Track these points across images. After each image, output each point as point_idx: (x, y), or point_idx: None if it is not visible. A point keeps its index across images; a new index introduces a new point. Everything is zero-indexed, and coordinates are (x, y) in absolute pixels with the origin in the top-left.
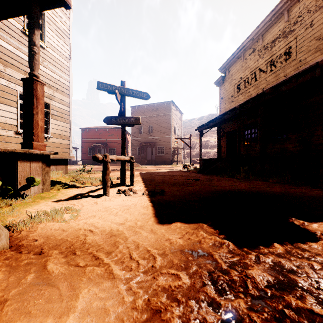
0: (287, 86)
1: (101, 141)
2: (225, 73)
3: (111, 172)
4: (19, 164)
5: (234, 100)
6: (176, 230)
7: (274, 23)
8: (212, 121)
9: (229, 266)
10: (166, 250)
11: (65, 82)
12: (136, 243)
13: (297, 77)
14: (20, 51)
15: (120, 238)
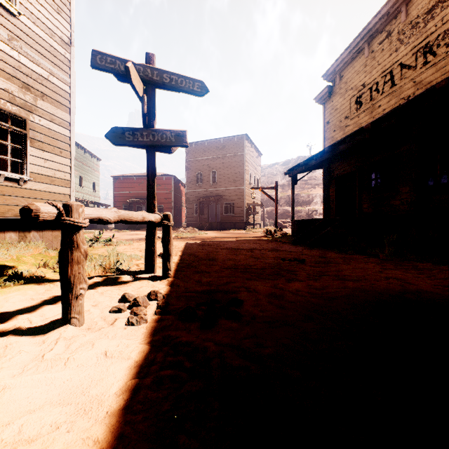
0: None
1: (141, 194)
2: (333, 81)
3: None
4: None
5: (350, 123)
6: None
7: None
8: (314, 157)
9: None
10: None
11: (61, 84)
12: None
13: None
14: None
15: None
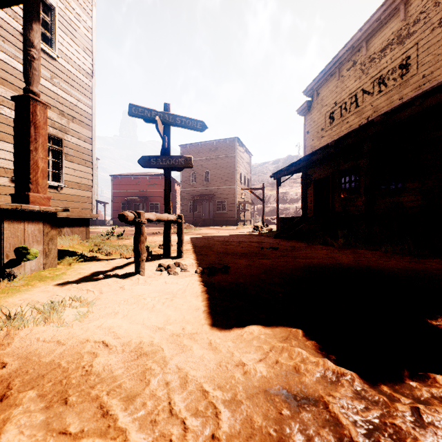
0: (408, 112)
1: (138, 192)
2: (312, 97)
3: (151, 236)
4: (7, 226)
5: (325, 134)
6: (252, 343)
7: (384, 24)
8: (294, 164)
9: (365, 434)
10: (238, 391)
11: (86, 108)
12: (182, 373)
13: (422, 98)
14: (18, 61)
15: (155, 362)
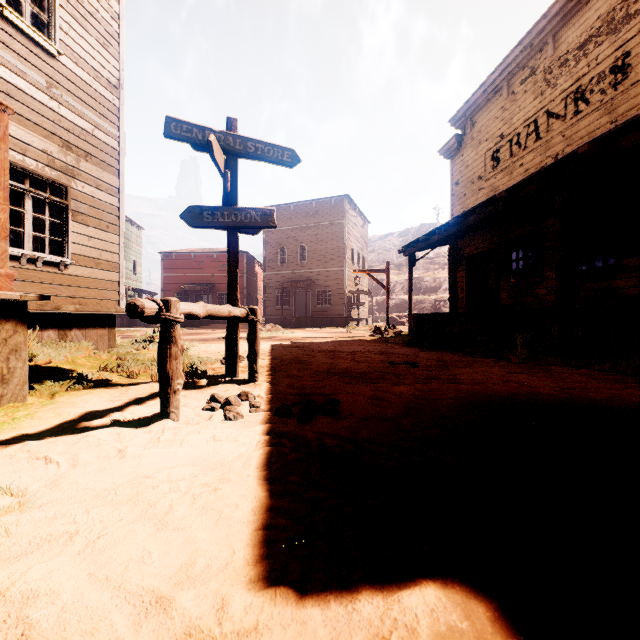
0: (639, 134)
1: (201, 278)
2: (464, 128)
3: (216, 343)
4: None
5: (485, 185)
6: None
7: (584, 4)
8: (437, 231)
9: None
10: None
11: (108, 140)
12: None
13: None
14: None
15: None
